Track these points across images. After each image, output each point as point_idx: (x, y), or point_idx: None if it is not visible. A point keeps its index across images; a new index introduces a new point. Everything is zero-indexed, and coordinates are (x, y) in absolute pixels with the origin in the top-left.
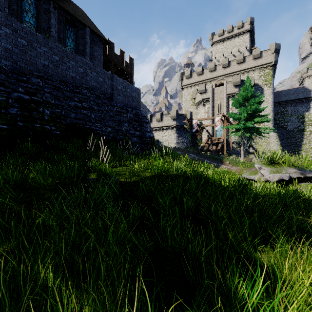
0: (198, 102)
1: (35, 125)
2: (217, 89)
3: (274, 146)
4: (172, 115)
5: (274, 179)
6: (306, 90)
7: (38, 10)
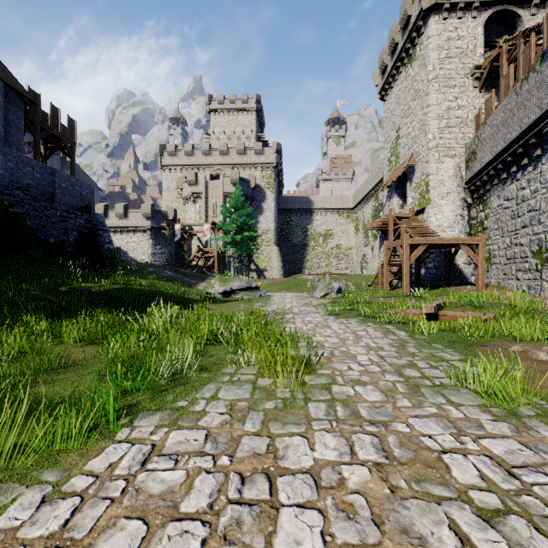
0: (187, 195)
1: None
2: (212, 183)
3: (275, 262)
4: (145, 212)
5: (221, 290)
6: (309, 201)
7: None
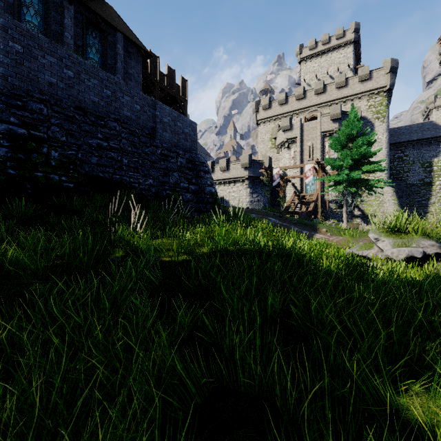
0: (280, 143)
1: (35, 173)
2: (308, 125)
3: (389, 206)
4: (243, 162)
5: (399, 256)
6: (435, 127)
7: (45, 5)
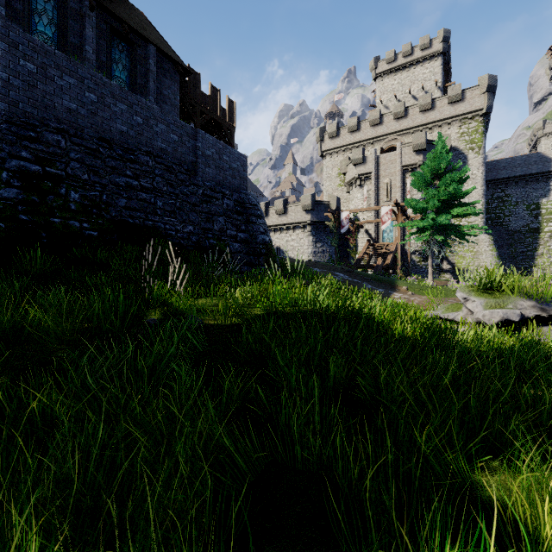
0: (351, 180)
1: (51, 219)
2: (385, 157)
3: (486, 258)
4: (305, 204)
5: (492, 319)
6: (544, 160)
7: (61, 11)
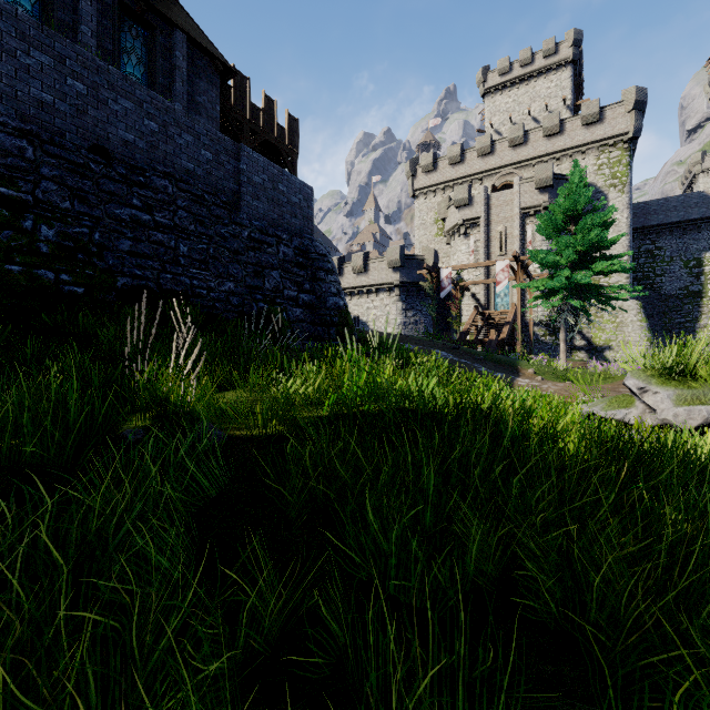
0: (453, 227)
1: (7, 266)
2: (498, 197)
3: (633, 331)
4: (392, 259)
5: (690, 421)
6: (708, 201)
7: None
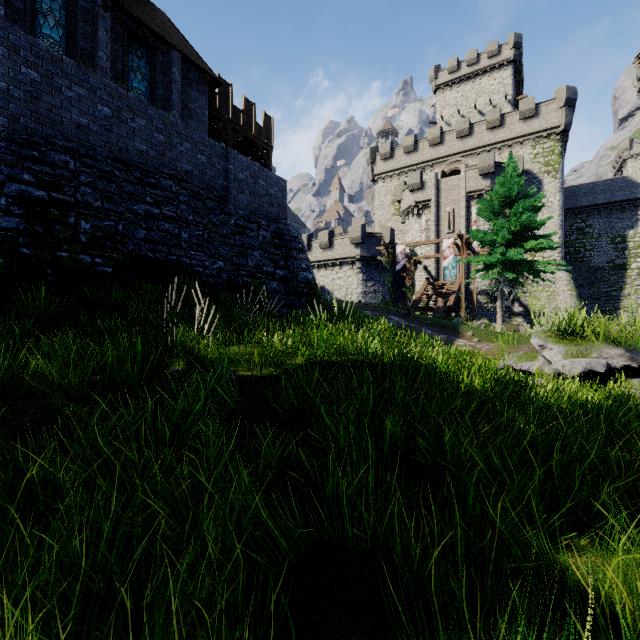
0: (407, 208)
1: (58, 253)
2: (447, 182)
3: (564, 299)
4: (354, 236)
5: (573, 370)
6: (631, 185)
7: (70, 12)
